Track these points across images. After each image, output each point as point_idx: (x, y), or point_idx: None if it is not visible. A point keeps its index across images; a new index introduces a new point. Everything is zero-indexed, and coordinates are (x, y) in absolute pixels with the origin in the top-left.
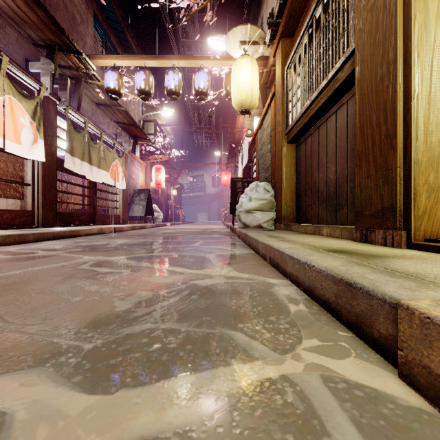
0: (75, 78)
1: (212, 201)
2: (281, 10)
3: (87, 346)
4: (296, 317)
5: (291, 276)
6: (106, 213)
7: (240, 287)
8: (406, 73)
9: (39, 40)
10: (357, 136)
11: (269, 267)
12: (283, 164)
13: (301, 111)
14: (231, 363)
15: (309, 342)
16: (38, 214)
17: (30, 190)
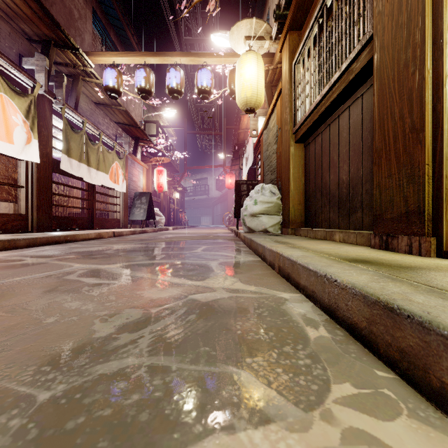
0: (73, 76)
1: (216, 204)
2: (289, 1)
3: (43, 395)
4: (318, 348)
5: (305, 289)
6: (106, 217)
7: (246, 304)
8: (436, 56)
9: (33, 35)
10: (376, 131)
11: (278, 277)
12: (291, 165)
13: (310, 107)
14: (236, 428)
15: (341, 389)
16: (32, 218)
17: (24, 192)
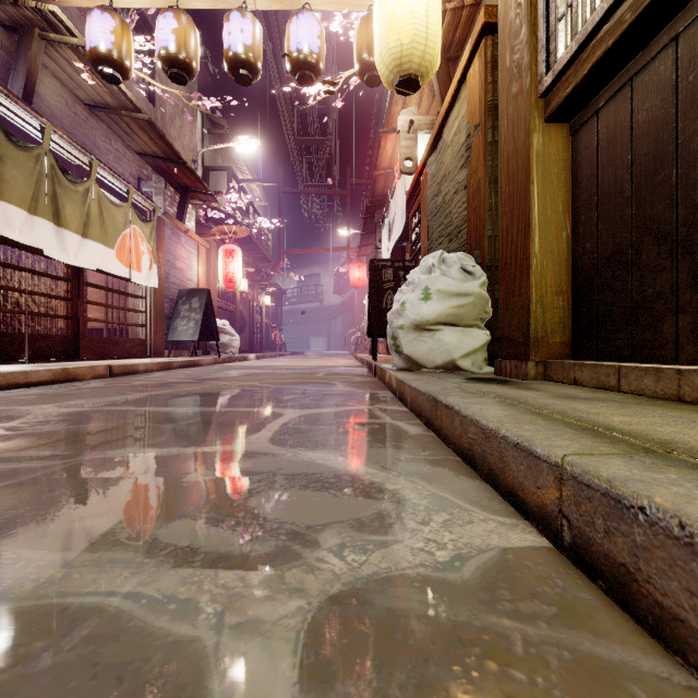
0: (19, 28)
1: (334, 317)
2: None
3: None
4: None
5: None
6: (127, 336)
7: None
8: None
9: None
10: None
11: None
12: (534, 184)
13: None
14: None
15: None
16: None
17: None
